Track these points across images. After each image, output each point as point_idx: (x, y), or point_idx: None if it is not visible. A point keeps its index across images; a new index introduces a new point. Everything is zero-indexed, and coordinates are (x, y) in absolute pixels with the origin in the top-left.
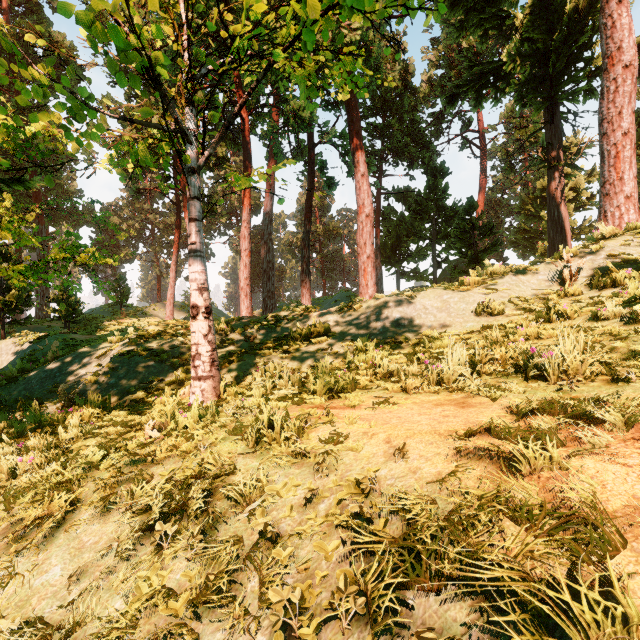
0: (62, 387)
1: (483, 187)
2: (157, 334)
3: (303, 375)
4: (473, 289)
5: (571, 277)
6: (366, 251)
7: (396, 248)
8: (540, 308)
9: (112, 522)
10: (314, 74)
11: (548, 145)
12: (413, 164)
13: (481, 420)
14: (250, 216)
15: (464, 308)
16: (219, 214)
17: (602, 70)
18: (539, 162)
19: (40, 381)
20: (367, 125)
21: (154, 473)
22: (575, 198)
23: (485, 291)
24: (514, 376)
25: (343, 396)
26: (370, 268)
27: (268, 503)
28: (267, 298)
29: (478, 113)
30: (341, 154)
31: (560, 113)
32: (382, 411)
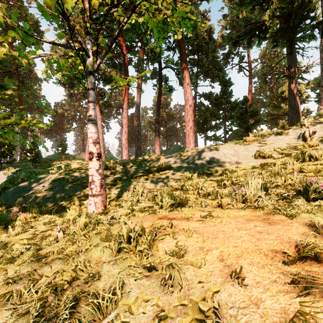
0: (19, 199)
1: (250, 91)
2: (76, 169)
3: (155, 193)
4: (252, 143)
5: (309, 136)
6: (189, 124)
7: (204, 124)
8: (294, 154)
9: (2, 319)
10: (161, 23)
11: (289, 66)
12: (213, 80)
13: (293, 239)
14: (128, 106)
15: (247, 154)
16: (113, 107)
17: (319, 24)
18: (283, 76)
19: (12, 194)
20: (189, 59)
21: (45, 271)
22: (299, 97)
23: (259, 144)
24: (295, 198)
25: (180, 209)
26: (191, 133)
27: (120, 322)
28: (137, 150)
29: (248, 53)
30: (176, 73)
31: (295, 49)
32: (209, 224)
